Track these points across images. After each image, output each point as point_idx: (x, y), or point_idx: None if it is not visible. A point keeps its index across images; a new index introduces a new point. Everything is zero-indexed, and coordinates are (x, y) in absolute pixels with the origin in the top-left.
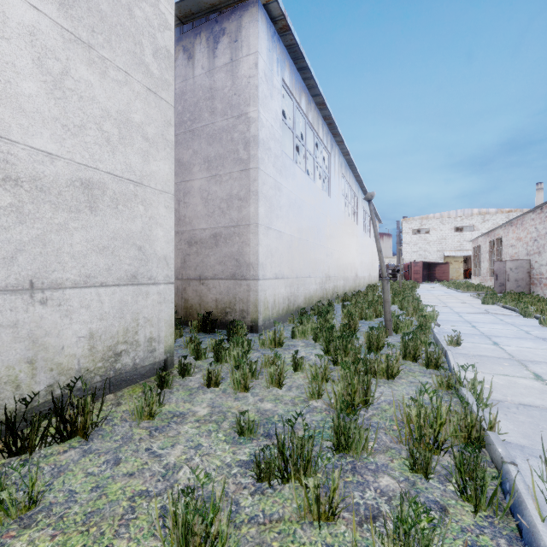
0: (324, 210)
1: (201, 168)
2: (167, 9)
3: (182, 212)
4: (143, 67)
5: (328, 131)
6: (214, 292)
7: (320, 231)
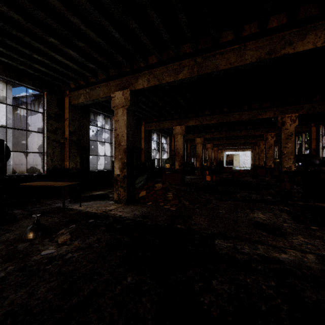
0: (95, 142)
1: (36, 136)
2: (10, 116)
3: (33, 147)
4: (4, 129)
5: (100, 114)
6: (39, 168)
7: (92, 149)
